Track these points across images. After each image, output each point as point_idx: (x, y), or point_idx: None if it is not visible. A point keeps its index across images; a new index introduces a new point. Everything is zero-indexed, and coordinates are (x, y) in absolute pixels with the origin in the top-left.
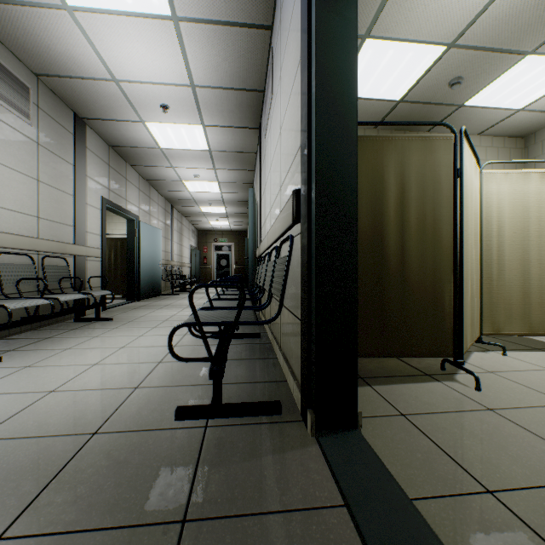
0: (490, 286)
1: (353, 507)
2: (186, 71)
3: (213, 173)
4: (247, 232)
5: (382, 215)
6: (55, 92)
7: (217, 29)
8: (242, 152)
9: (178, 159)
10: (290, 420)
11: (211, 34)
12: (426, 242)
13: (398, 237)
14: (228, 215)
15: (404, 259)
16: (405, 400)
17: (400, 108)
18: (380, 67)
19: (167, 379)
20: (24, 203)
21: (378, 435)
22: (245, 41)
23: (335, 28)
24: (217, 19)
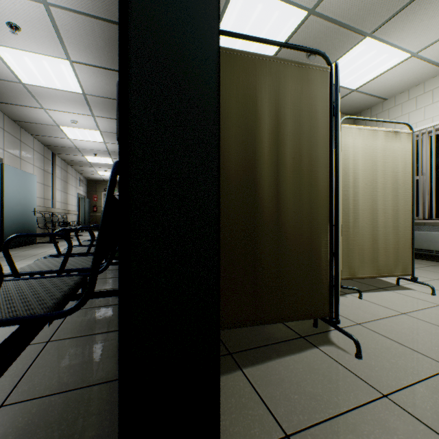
0: (348, 233)
1: None
2: None
3: (92, 120)
4: None
5: (255, 151)
6: None
7: None
8: None
9: (48, 100)
10: None
11: None
12: (302, 186)
13: (272, 179)
14: None
15: (279, 205)
16: (286, 395)
17: None
18: (250, 23)
19: None
20: None
21: None
22: None
23: None
24: None
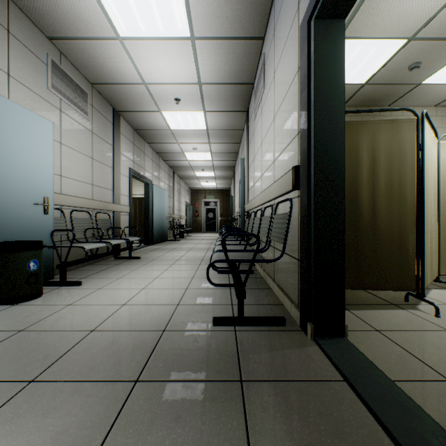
0: None
1: (351, 380)
2: (196, 73)
3: (207, 146)
4: (229, 191)
5: (357, 181)
6: (102, 94)
7: (222, 43)
8: (232, 129)
9: (182, 137)
10: (293, 329)
11: (217, 47)
12: (393, 201)
13: (369, 197)
14: (216, 178)
15: (374, 214)
16: (378, 321)
17: (365, 89)
18: (349, 60)
19: (196, 300)
20: (84, 175)
21: (360, 342)
22: (242, 49)
23: (328, 53)
24: (223, 36)
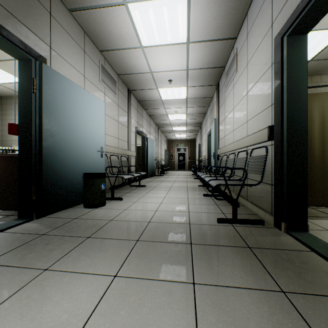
0: None
1: (317, 250)
2: (186, 63)
3: (185, 109)
4: (195, 140)
5: (310, 134)
6: (123, 81)
7: (207, 43)
8: (204, 97)
9: (168, 104)
10: (270, 227)
11: (203, 46)
12: None
13: (320, 144)
14: (187, 131)
15: (323, 156)
16: None
17: (309, 64)
18: None
19: (198, 210)
20: (115, 132)
21: (318, 235)
22: (220, 46)
23: (295, 57)
24: (208, 39)
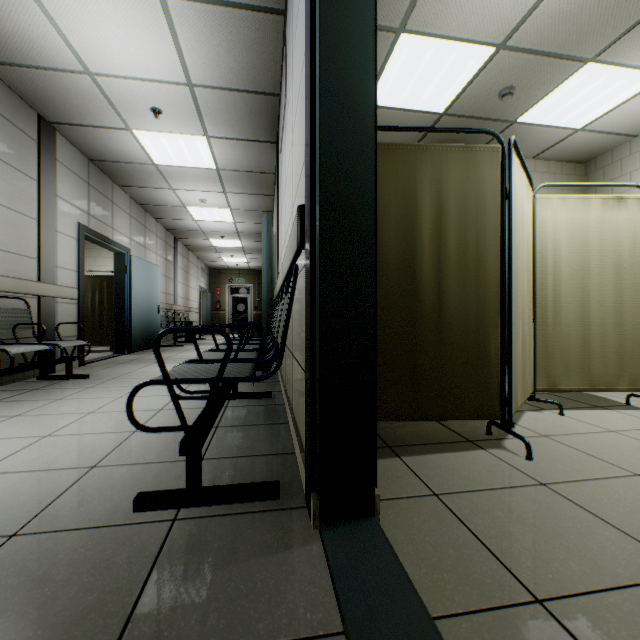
0: (545, 333)
1: (354, 636)
2: (181, 64)
3: (223, 197)
4: None
5: (415, 244)
6: (11, 86)
7: (216, 11)
8: (257, 171)
9: (178, 179)
10: (290, 506)
11: (209, 17)
12: (468, 277)
13: (434, 270)
14: (245, 251)
15: (441, 298)
16: (440, 475)
17: (444, 123)
18: (418, 70)
19: (138, 454)
20: None
21: (401, 524)
22: (253, 28)
23: None
24: None
